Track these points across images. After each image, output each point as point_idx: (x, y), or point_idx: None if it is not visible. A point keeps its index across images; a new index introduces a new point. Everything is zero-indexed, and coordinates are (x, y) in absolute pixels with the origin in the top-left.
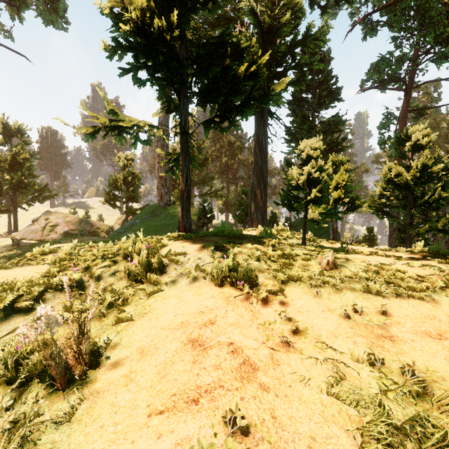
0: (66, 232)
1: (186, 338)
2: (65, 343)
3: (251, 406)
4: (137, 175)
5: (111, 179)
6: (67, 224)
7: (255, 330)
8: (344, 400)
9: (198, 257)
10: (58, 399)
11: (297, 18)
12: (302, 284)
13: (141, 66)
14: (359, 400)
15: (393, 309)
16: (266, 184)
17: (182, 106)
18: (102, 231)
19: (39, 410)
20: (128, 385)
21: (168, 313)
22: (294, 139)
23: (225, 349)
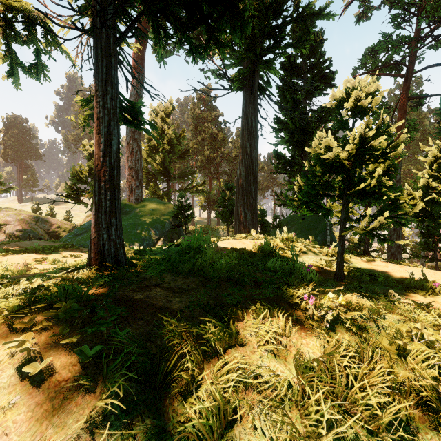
0: (11, 233)
1: None
2: None
3: None
4: None
5: (74, 171)
6: (20, 223)
7: None
8: None
9: None
10: None
11: None
12: None
13: None
14: None
15: None
16: (257, 175)
17: None
18: (63, 231)
19: None
20: None
21: None
22: (284, 127)
23: None
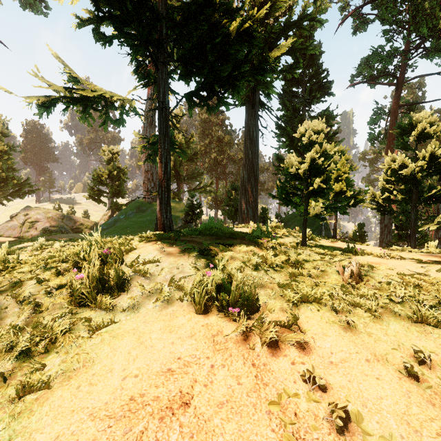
0: (45, 229)
1: None
2: None
3: None
4: (123, 170)
5: (96, 174)
6: (48, 220)
7: (264, 419)
8: None
9: (175, 266)
10: None
11: None
12: (321, 307)
13: (104, 18)
14: None
15: None
16: (257, 178)
17: (160, 76)
18: (85, 228)
19: None
20: None
21: (114, 371)
22: (284, 133)
23: None
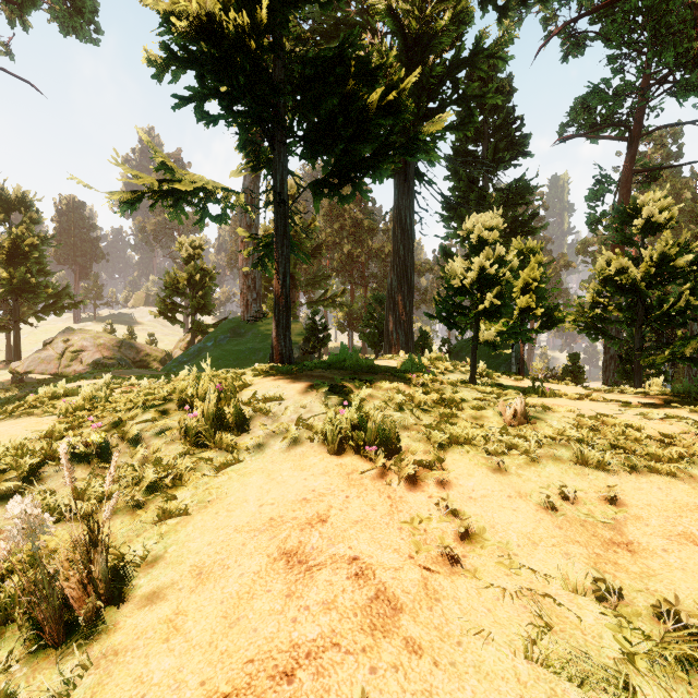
0: (97, 362)
1: (276, 548)
2: (65, 559)
3: (390, 686)
4: (210, 272)
5: (169, 279)
6: (99, 349)
7: (395, 532)
8: (557, 672)
9: (301, 405)
10: (46, 664)
11: (461, 23)
12: (472, 450)
13: (209, 93)
14: (585, 672)
15: (627, 492)
16: (413, 285)
17: (277, 158)
18: (153, 360)
19: (10, 686)
20: (169, 639)
21: (249, 501)
22: (455, 215)
23: (344, 570)
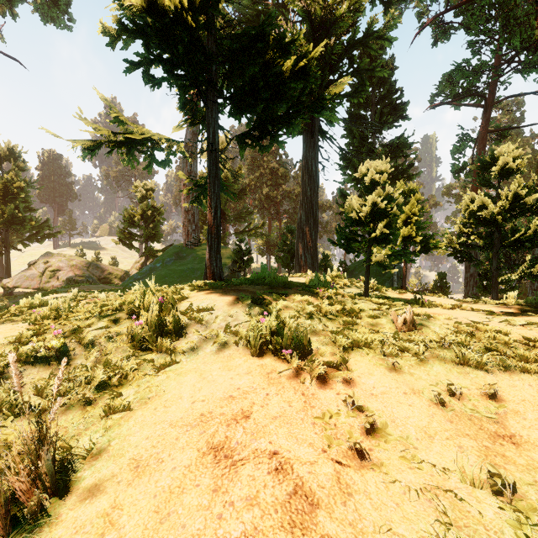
0: (70, 279)
1: (205, 443)
2: (17, 454)
3: None
4: (159, 209)
5: (127, 214)
6: (72, 269)
7: (309, 427)
8: None
9: (229, 314)
10: None
11: (355, 11)
12: (371, 352)
13: (154, 60)
14: None
15: (504, 389)
16: (317, 219)
17: (210, 115)
18: (115, 278)
19: None
20: (104, 535)
21: (183, 398)
22: (350, 165)
23: (265, 465)
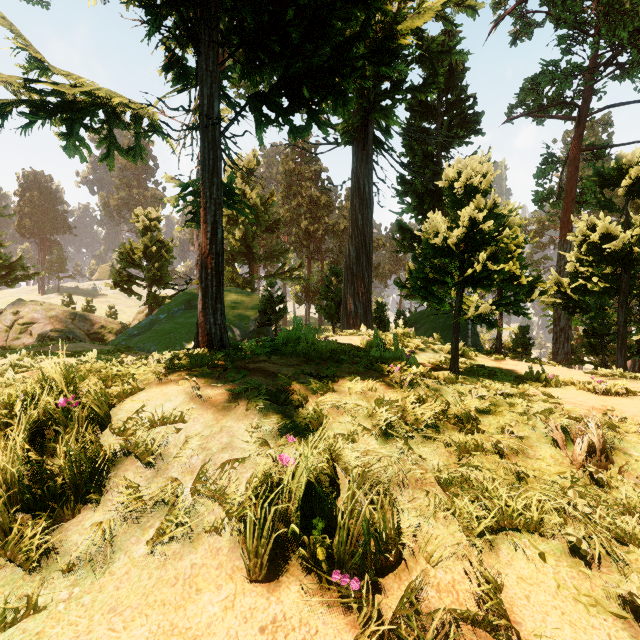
0: (43, 335)
1: None
2: None
3: None
4: (167, 244)
5: (124, 250)
6: (51, 321)
7: None
8: None
9: (215, 431)
10: None
11: None
12: (547, 543)
13: None
14: None
15: None
16: (371, 256)
17: (204, 65)
18: (109, 332)
19: None
20: None
21: None
22: (410, 190)
23: None
